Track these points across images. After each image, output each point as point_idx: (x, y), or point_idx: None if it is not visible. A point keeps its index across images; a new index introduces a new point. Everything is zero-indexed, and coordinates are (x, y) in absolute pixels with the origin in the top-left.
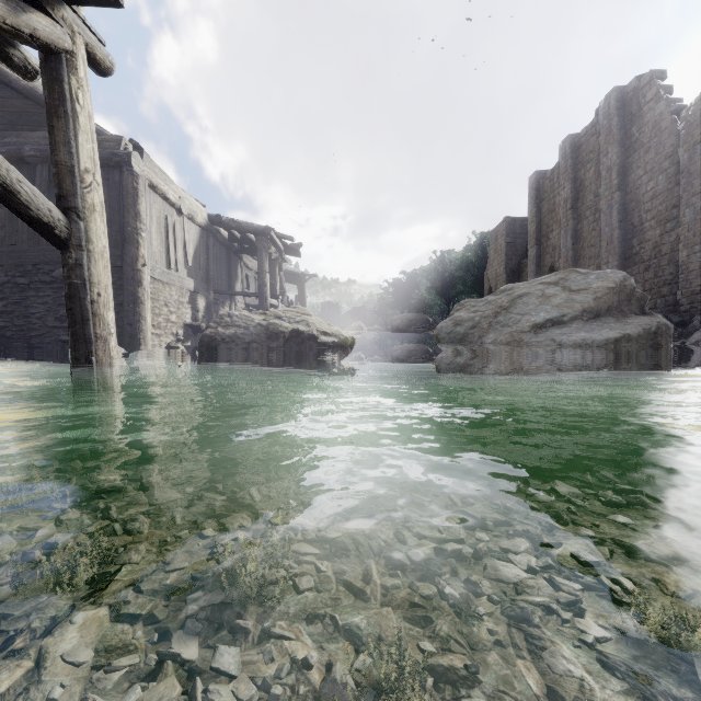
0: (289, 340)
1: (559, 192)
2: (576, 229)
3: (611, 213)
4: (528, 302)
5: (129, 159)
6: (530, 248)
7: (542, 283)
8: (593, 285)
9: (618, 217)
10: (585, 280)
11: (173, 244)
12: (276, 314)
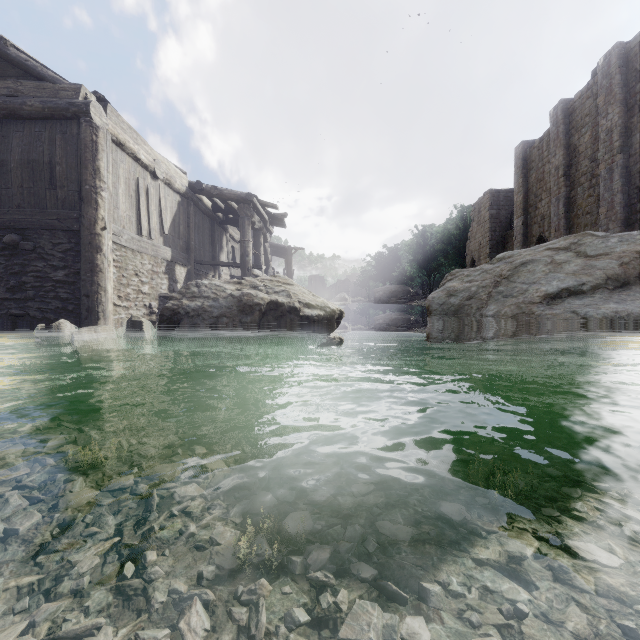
0: (266, 313)
1: (548, 160)
2: (569, 197)
3: (612, 177)
4: (534, 270)
5: (88, 109)
6: (516, 218)
7: (549, 248)
8: (616, 249)
9: (620, 181)
10: (604, 244)
11: (146, 210)
12: (253, 284)
